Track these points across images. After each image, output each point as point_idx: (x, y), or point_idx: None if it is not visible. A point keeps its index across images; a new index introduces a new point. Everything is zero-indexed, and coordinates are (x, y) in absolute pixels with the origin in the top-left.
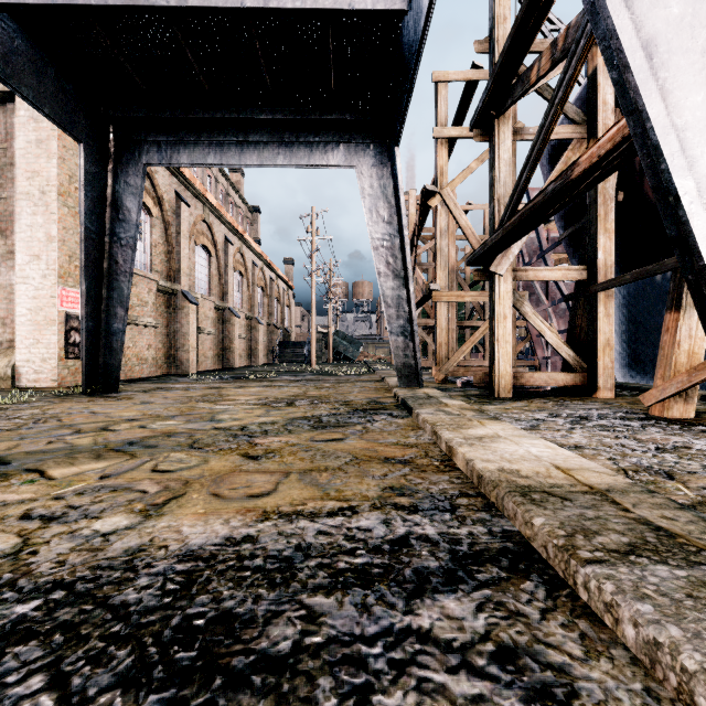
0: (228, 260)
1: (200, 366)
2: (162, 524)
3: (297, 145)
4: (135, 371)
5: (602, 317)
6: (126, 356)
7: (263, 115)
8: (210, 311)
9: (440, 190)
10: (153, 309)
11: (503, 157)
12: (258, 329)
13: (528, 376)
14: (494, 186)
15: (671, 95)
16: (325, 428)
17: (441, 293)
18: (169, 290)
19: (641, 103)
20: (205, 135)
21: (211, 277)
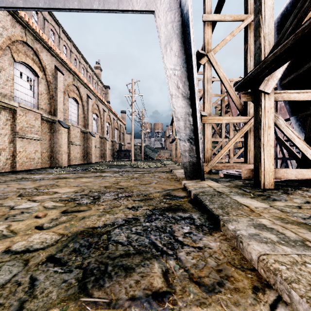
0: (89, 107)
1: (71, 162)
2: None
3: None
4: (24, 165)
5: None
6: (17, 157)
7: None
8: (78, 133)
9: (207, 53)
10: (39, 130)
11: (268, 3)
12: (106, 143)
13: (283, 172)
14: (261, 26)
15: None
16: (100, 280)
17: (208, 118)
18: (50, 120)
19: None
20: None
21: (79, 115)
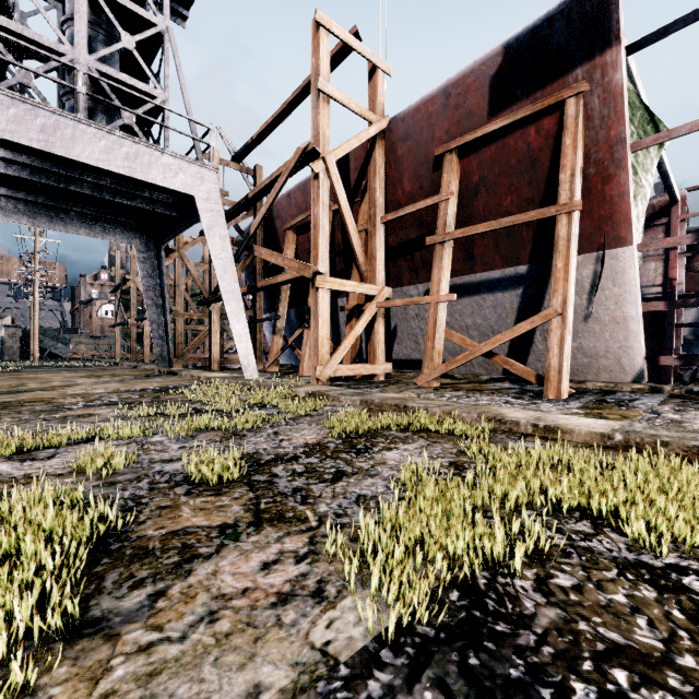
0: None
1: None
2: (139, 387)
3: (95, 225)
4: None
5: (258, 334)
6: None
7: (75, 208)
8: None
9: (179, 249)
10: None
11: None
12: None
13: (228, 360)
14: (212, 269)
15: (233, 318)
16: (145, 379)
17: (179, 313)
18: None
19: (229, 321)
20: (22, 206)
21: None
